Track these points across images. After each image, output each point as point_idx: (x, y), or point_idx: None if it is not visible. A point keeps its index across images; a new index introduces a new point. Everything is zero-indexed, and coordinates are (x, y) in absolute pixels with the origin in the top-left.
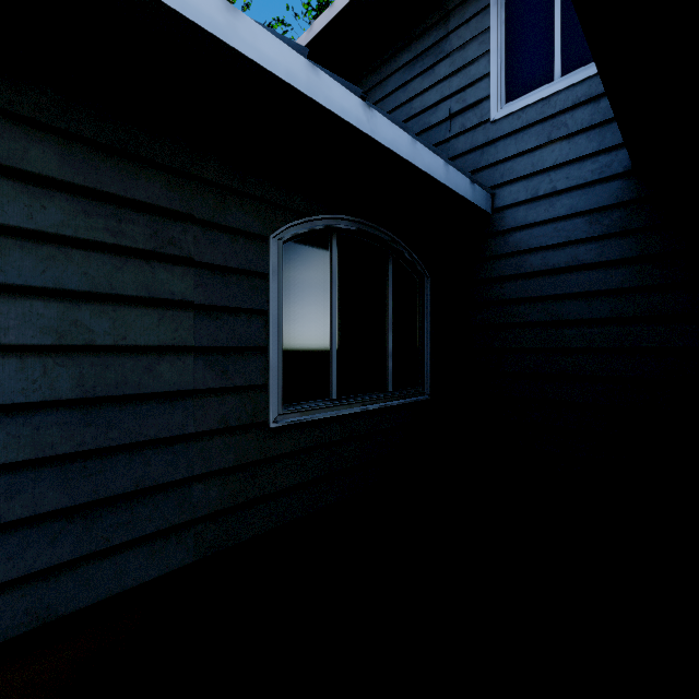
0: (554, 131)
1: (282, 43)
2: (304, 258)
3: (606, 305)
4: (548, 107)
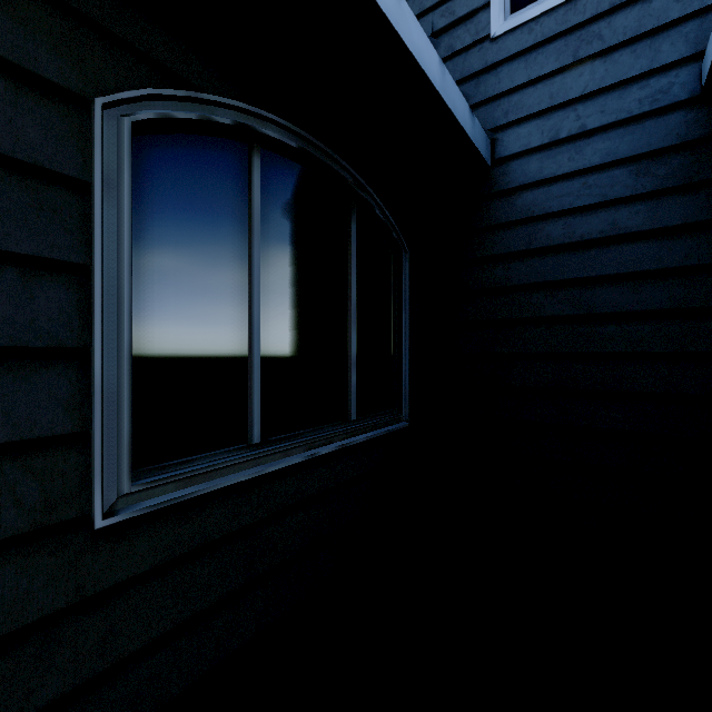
0: (582, 46)
1: None
2: (191, 176)
3: (662, 291)
4: (574, 13)
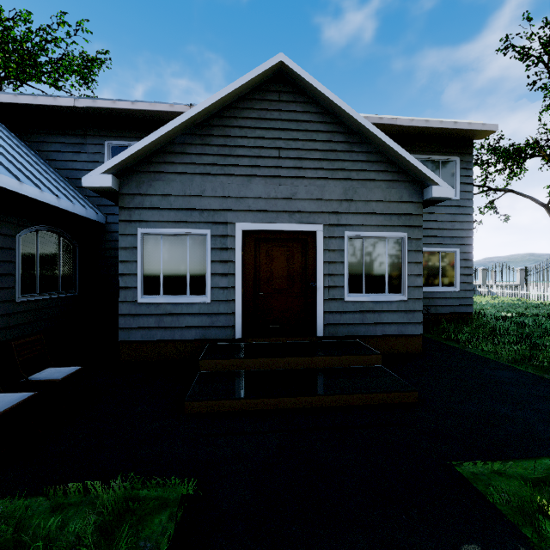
0: None
1: (34, 187)
2: (27, 241)
3: None
4: None
